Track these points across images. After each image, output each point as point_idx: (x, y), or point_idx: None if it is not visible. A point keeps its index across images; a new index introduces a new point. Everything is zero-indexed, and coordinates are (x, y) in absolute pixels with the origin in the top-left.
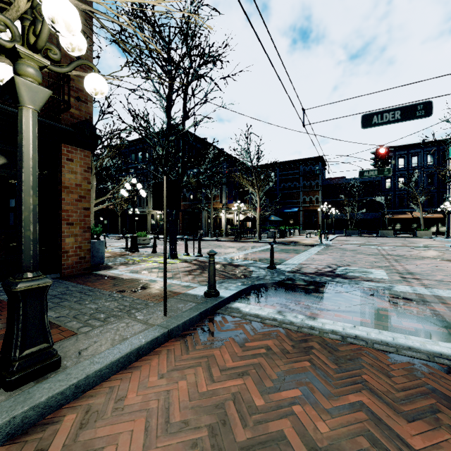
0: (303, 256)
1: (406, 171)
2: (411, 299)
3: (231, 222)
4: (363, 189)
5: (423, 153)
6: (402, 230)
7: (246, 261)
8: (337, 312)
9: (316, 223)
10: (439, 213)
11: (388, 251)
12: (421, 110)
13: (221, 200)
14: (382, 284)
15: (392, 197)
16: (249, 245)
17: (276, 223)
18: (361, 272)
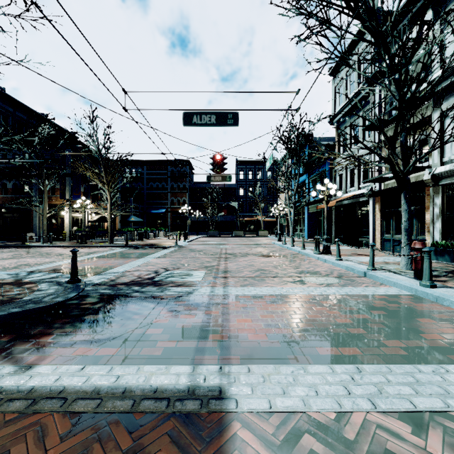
0: (141, 260)
1: (254, 182)
2: (199, 303)
3: (81, 222)
4: (223, 194)
5: (265, 169)
6: (251, 231)
7: (49, 274)
8: (86, 345)
9: (184, 225)
10: (273, 217)
11: (228, 250)
12: (231, 119)
13: (63, 195)
14: (188, 288)
15: (244, 203)
16: (89, 251)
17: (144, 224)
18: (182, 275)
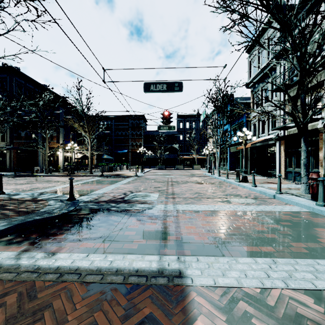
0: (113, 186)
1: (190, 130)
2: (158, 215)
3: (70, 159)
4: (168, 139)
5: (198, 121)
6: (188, 165)
7: (54, 194)
8: (87, 241)
9: (140, 161)
10: (204, 155)
11: (173, 178)
12: (177, 86)
13: (58, 140)
14: (149, 205)
15: (183, 145)
16: (77, 179)
17: (112, 160)
18: (143, 196)
